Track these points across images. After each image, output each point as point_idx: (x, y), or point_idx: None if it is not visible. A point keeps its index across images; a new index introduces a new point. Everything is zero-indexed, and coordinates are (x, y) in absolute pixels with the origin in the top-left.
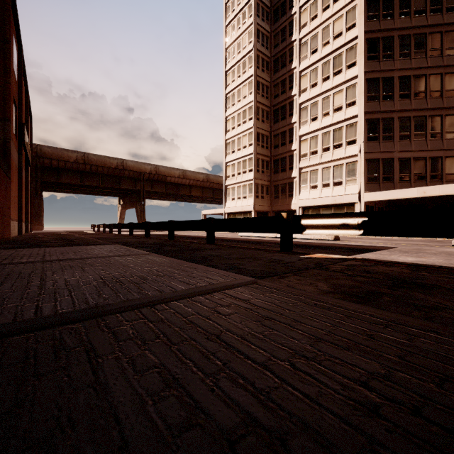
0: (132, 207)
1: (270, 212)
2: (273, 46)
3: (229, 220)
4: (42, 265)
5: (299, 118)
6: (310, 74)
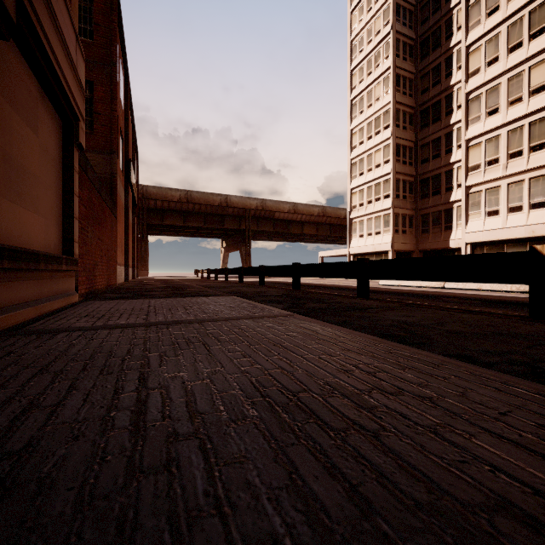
0: (236, 250)
1: (415, 252)
2: (420, 22)
3: (397, 261)
4: (144, 334)
5: (465, 114)
6: (485, 47)
